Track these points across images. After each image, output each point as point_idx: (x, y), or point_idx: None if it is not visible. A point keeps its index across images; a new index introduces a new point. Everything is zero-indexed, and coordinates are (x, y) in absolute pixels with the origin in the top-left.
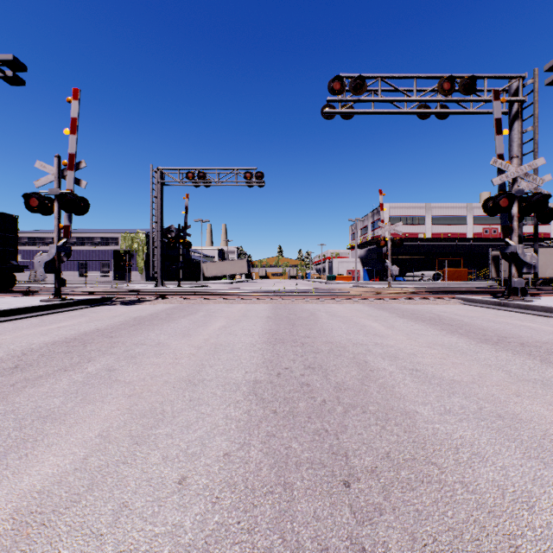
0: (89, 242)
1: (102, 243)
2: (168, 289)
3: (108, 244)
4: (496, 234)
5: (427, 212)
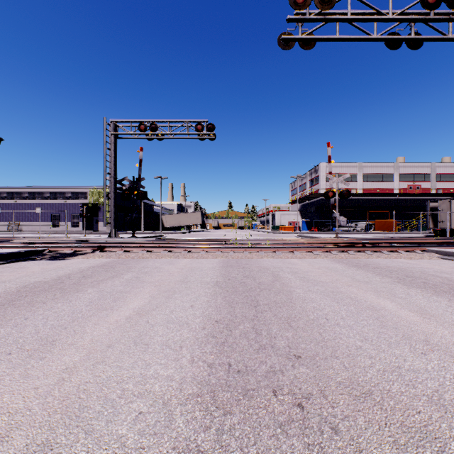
0: (61, 196)
1: (72, 197)
2: (120, 239)
3: (78, 198)
4: (419, 190)
5: (359, 170)
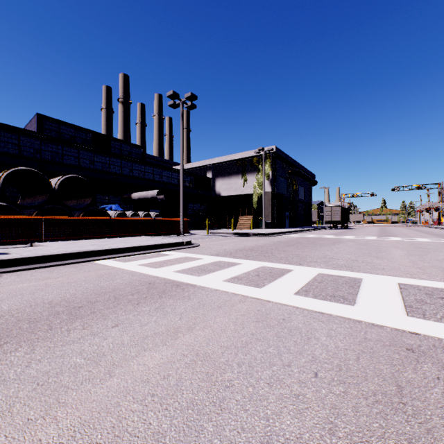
0: None
1: None
2: None
3: None
4: None
5: None
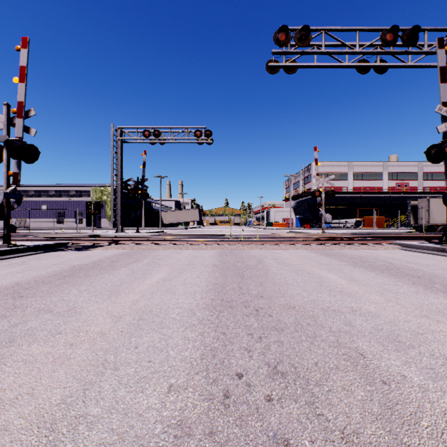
0: (65, 194)
1: (76, 195)
2: (127, 234)
3: (81, 196)
4: (407, 188)
5: (349, 169)
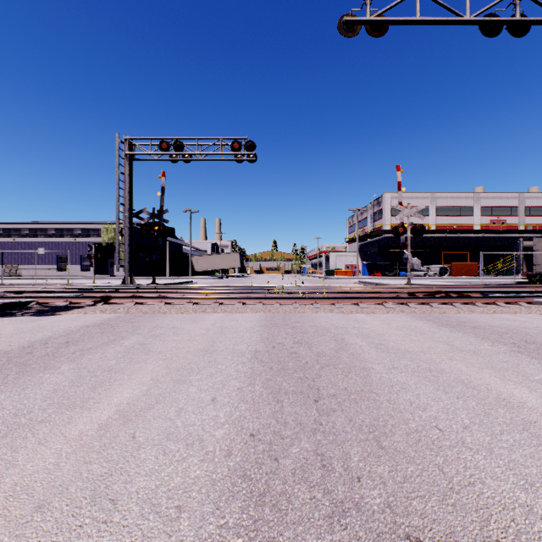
0: (68, 234)
1: (82, 235)
2: (136, 286)
3: (89, 236)
4: (504, 226)
5: (431, 202)
